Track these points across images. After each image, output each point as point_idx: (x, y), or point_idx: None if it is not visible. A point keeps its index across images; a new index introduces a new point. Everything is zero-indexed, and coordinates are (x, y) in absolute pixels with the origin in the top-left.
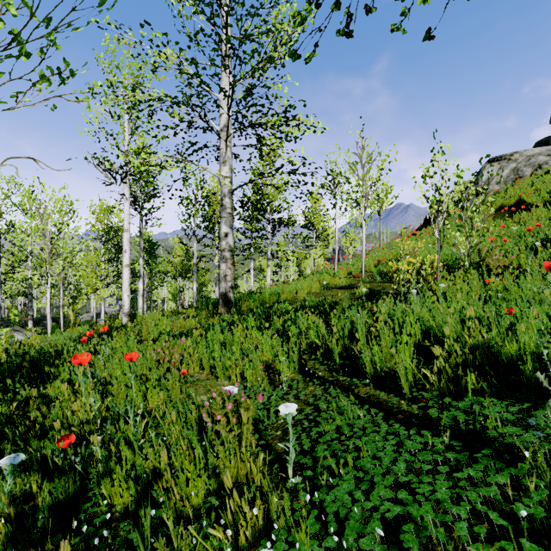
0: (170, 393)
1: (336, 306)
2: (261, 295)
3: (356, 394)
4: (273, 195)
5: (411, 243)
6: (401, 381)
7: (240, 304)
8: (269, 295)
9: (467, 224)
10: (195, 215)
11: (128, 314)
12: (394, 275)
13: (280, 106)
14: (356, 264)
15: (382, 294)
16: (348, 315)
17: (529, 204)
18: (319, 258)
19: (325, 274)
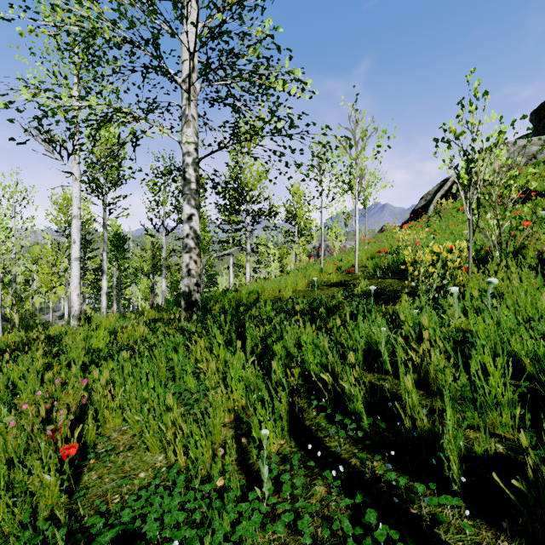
0: (33, 500)
1: (335, 310)
2: (237, 294)
3: (433, 535)
4: (252, 184)
5: (410, 233)
6: (524, 494)
7: (211, 305)
8: (246, 294)
9: (497, 204)
10: (164, 203)
11: (78, 317)
12: (409, 268)
13: (259, 32)
14: (345, 259)
15: (402, 295)
16: (361, 327)
17: (536, 192)
18: (302, 254)
19: (311, 269)
